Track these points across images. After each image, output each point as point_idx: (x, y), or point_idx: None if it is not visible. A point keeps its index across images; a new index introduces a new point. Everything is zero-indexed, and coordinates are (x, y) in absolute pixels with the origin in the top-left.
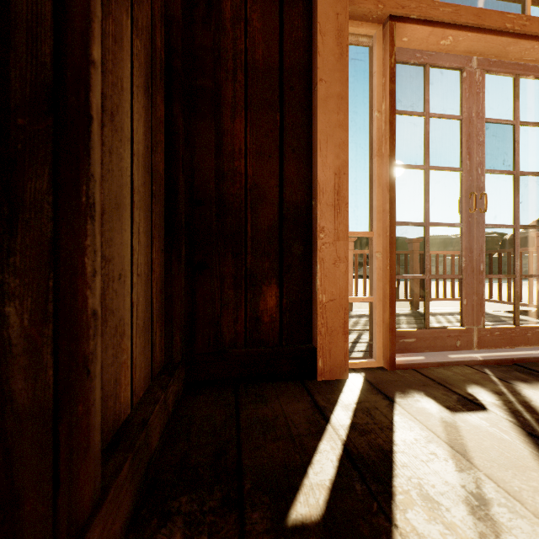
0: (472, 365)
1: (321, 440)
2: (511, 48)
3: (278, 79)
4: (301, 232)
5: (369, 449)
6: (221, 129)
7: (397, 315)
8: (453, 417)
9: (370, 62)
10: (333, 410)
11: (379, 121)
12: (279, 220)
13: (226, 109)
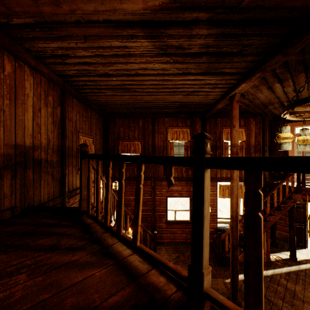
0: None
1: None
2: None
3: None
4: None
5: None
6: (275, 152)
7: None
8: None
9: None
10: None
11: None
12: None
13: (276, 150)
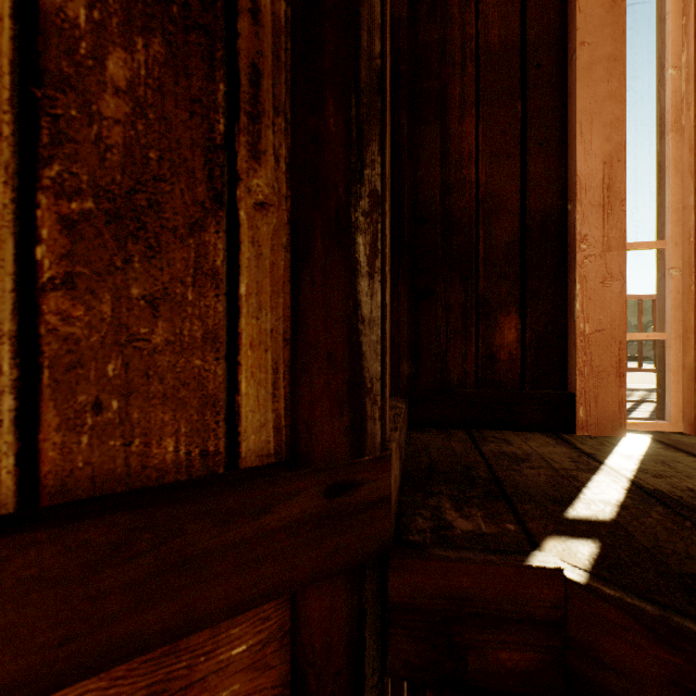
0: None
1: (595, 475)
2: None
3: (519, 59)
4: (550, 247)
5: (670, 488)
6: (447, 134)
7: None
8: None
9: (658, 2)
10: (608, 457)
11: (675, 81)
12: (520, 234)
13: (452, 111)
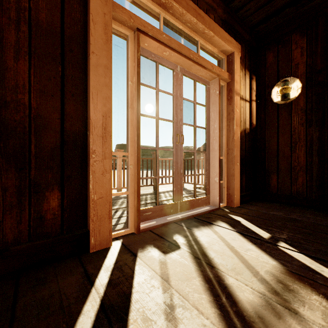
0: (177, 221)
1: (85, 303)
2: (193, 67)
3: (60, 41)
4: (79, 152)
5: (117, 297)
6: (4, 65)
7: (146, 194)
8: (165, 257)
9: (127, 50)
10: (98, 274)
11: (132, 87)
12: (61, 143)
13: (8, 50)
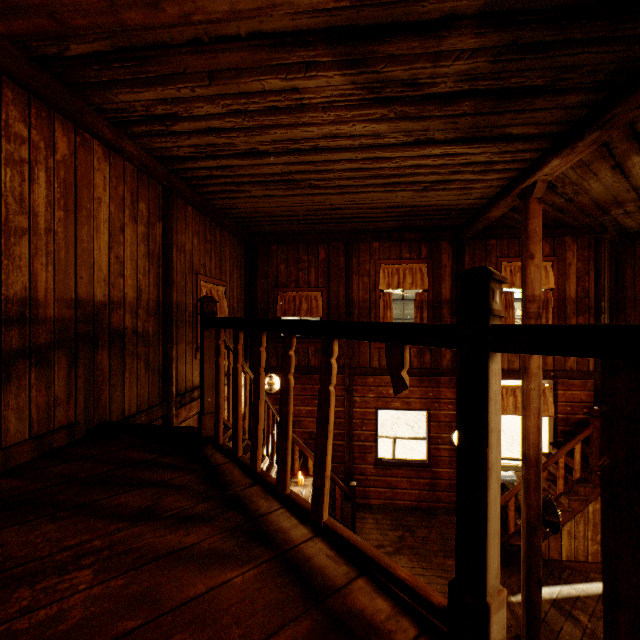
0: None
1: None
2: None
3: None
4: None
5: None
6: (626, 314)
7: None
8: None
9: None
10: None
11: None
12: None
13: (627, 309)
